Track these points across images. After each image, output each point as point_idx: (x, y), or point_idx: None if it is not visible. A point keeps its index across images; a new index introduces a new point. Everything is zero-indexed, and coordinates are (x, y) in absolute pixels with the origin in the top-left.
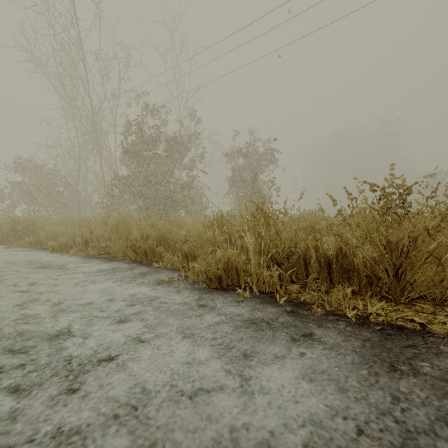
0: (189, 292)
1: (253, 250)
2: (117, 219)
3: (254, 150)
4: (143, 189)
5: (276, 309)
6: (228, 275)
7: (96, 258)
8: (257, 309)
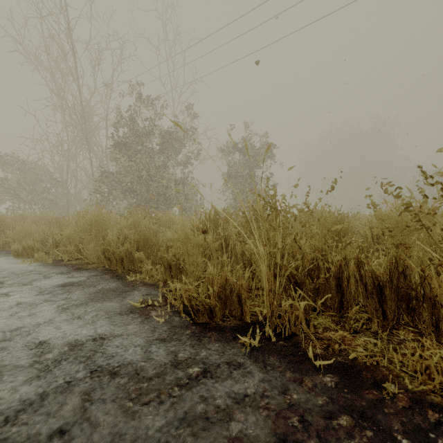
0: (165, 330)
1: (264, 270)
2: (90, 218)
3: (251, 145)
4: (134, 185)
5: (310, 381)
6: (224, 302)
7: (63, 266)
8: (276, 376)
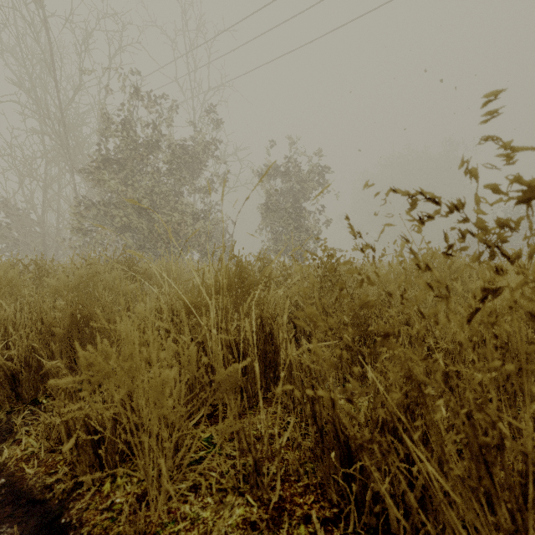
0: None
1: None
2: None
3: (296, 168)
4: (133, 219)
5: None
6: None
7: None
8: None
